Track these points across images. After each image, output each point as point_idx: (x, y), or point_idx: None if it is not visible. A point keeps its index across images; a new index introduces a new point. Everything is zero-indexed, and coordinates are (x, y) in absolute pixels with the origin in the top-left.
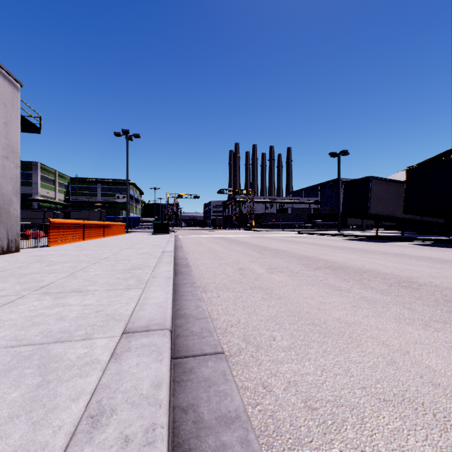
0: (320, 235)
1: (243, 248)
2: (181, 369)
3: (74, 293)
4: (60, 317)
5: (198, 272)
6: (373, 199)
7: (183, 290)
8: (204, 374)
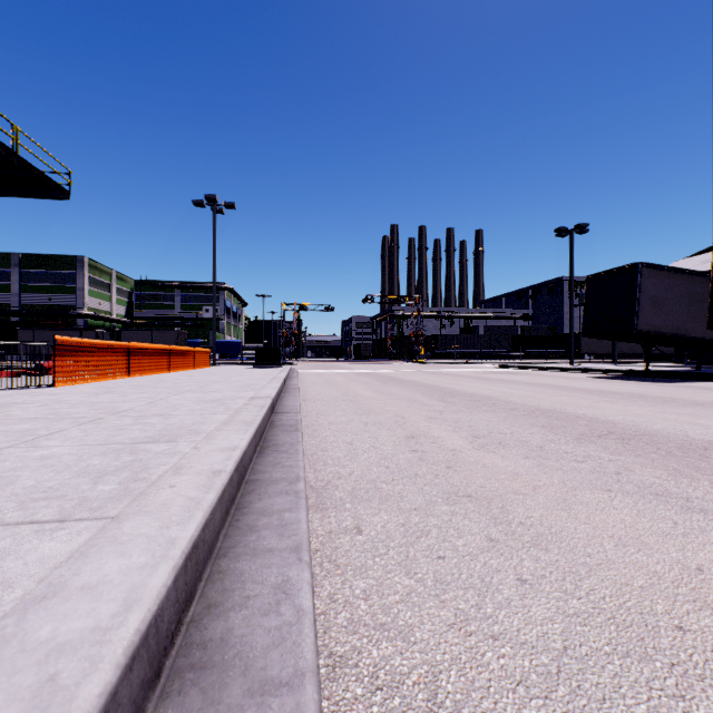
0: (539, 370)
1: (409, 391)
2: None
3: None
4: None
5: (315, 445)
6: (645, 304)
7: (261, 507)
8: None
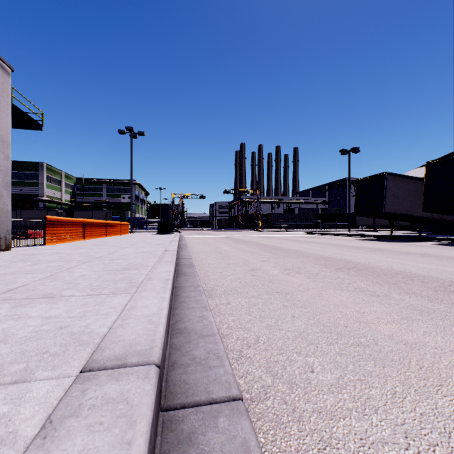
0: (330, 235)
1: (251, 247)
2: (174, 433)
3: (43, 299)
4: (3, 337)
5: (203, 273)
6: (389, 197)
7: (185, 295)
8: (212, 448)
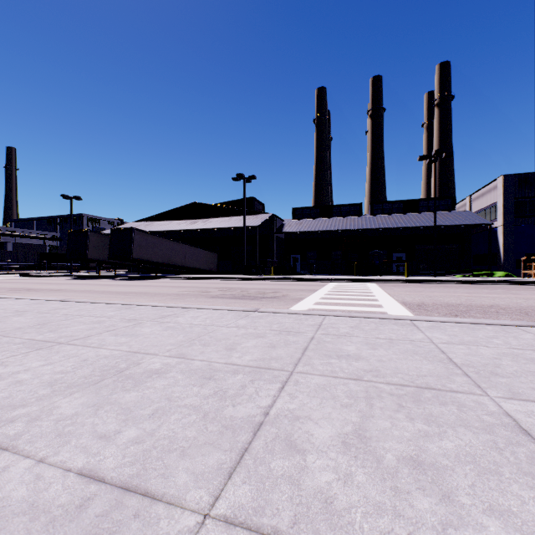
0: (47, 277)
1: None
2: None
3: None
4: None
5: None
6: (92, 247)
7: None
8: None
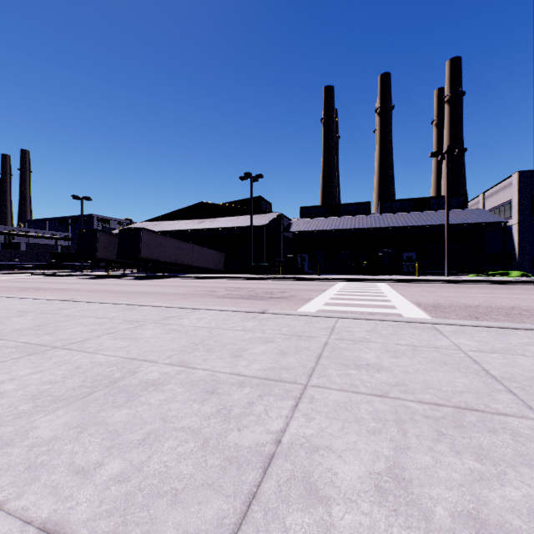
0: (58, 276)
1: None
2: None
3: None
4: None
5: None
6: (101, 247)
7: None
8: None
